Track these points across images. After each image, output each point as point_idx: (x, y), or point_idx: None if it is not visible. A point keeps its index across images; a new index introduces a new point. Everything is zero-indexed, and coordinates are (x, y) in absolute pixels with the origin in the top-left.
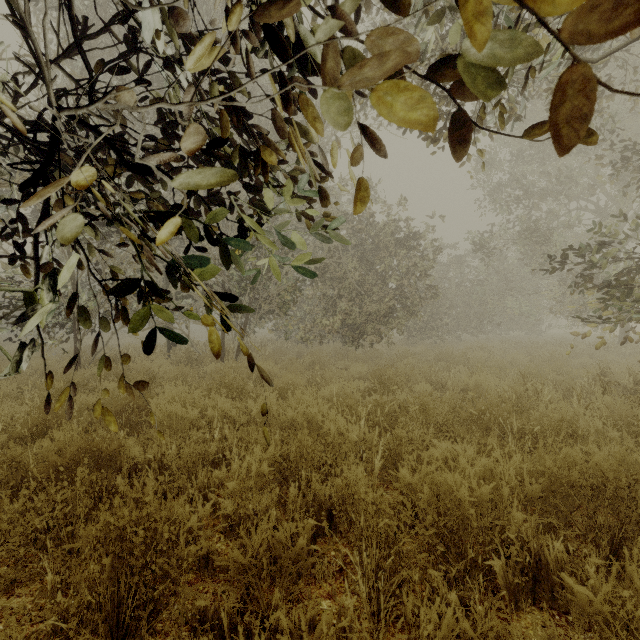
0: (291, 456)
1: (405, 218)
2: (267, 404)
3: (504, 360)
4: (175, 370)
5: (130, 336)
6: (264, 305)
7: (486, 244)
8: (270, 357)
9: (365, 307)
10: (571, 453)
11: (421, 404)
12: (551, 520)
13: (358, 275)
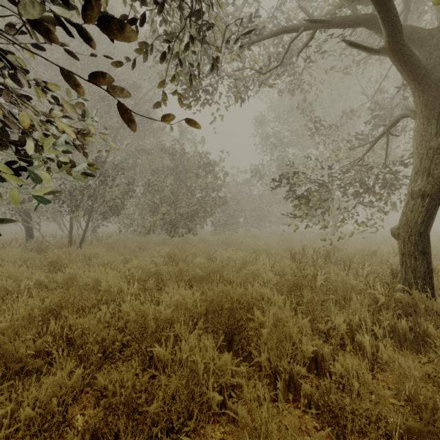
0: (63, 304)
1: (206, 152)
2: (74, 274)
3: (261, 243)
4: (17, 255)
5: (2, 232)
6: (100, 208)
7: (258, 172)
8: (109, 245)
9: (178, 210)
10: (227, 288)
11: (179, 269)
12: (208, 325)
13: (174, 188)
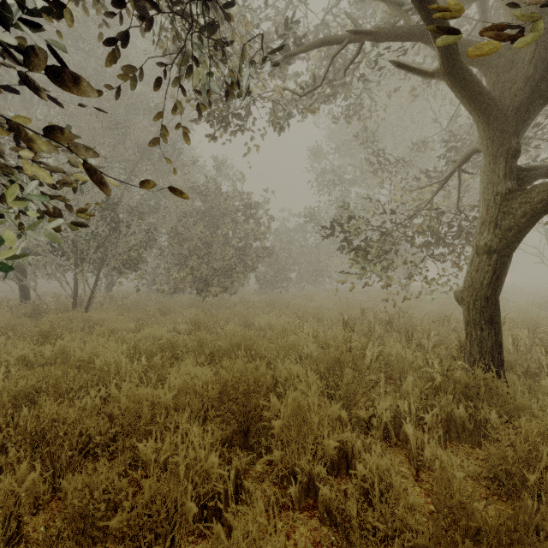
0: (43, 387)
1: (247, 192)
2: (67, 347)
3: (314, 305)
4: (3, 322)
5: None
6: (111, 261)
7: (312, 216)
8: (124, 307)
9: (211, 264)
10: (247, 366)
11: (199, 340)
12: (221, 413)
13: (206, 237)
